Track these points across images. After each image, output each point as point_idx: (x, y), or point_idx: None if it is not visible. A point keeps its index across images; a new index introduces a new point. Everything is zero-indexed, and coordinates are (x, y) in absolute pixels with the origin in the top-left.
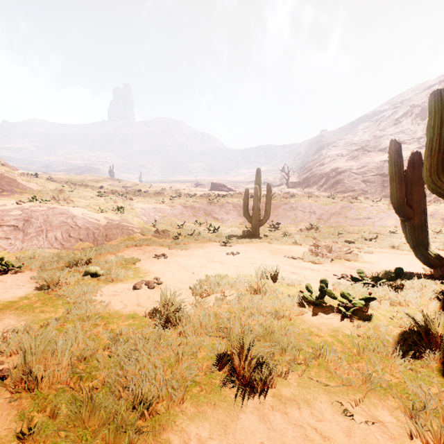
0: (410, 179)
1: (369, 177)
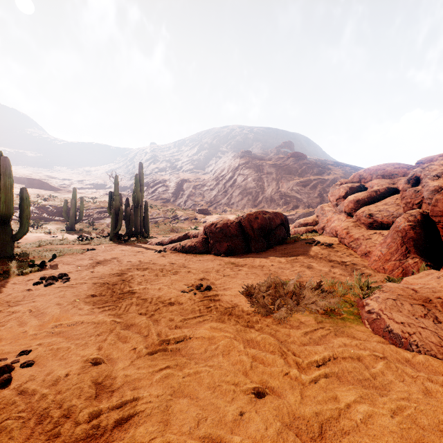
0: (125, 207)
1: (174, 190)
